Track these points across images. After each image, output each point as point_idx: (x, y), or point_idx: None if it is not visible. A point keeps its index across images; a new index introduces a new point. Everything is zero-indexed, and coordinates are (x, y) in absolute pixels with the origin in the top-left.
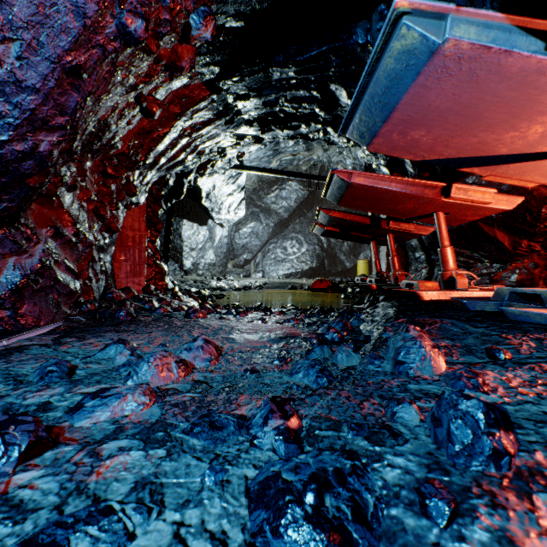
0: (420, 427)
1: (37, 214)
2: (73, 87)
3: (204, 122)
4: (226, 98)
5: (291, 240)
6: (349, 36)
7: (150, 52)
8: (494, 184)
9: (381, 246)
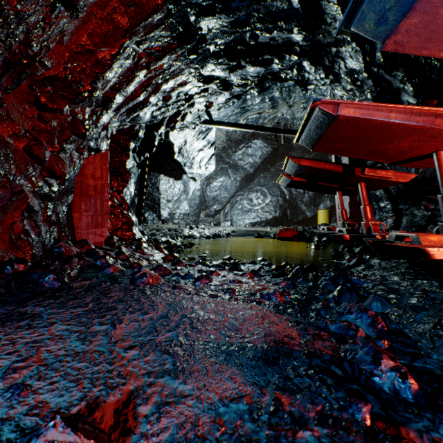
0: None
1: None
2: None
3: (162, 48)
4: (186, 14)
5: (256, 192)
6: None
7: None
8: None
9: (343, 196)
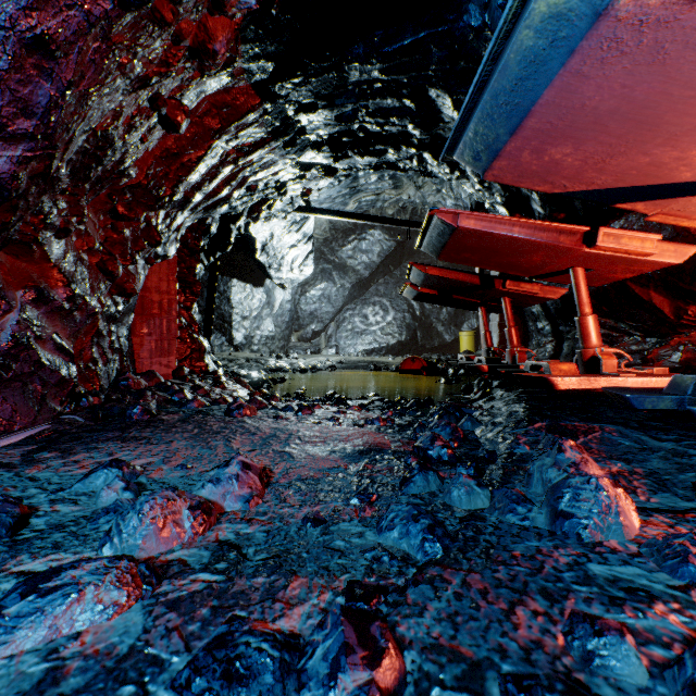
0: (650, 695)
1: (8, 269)
2: (40, 72)
3: (255, 143)
4: (284, 109)
5: (374, 306)
6: (457, 16)
7: (164, 22)
8: (651, 229)
9: (492, 314)
